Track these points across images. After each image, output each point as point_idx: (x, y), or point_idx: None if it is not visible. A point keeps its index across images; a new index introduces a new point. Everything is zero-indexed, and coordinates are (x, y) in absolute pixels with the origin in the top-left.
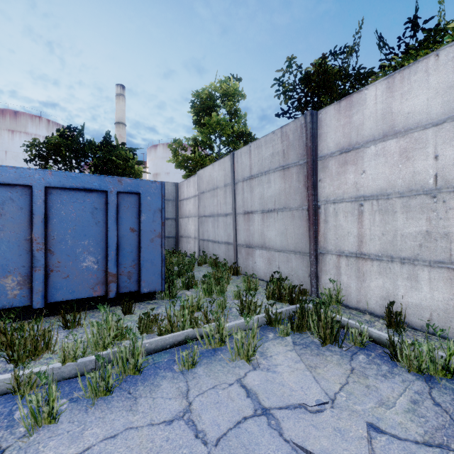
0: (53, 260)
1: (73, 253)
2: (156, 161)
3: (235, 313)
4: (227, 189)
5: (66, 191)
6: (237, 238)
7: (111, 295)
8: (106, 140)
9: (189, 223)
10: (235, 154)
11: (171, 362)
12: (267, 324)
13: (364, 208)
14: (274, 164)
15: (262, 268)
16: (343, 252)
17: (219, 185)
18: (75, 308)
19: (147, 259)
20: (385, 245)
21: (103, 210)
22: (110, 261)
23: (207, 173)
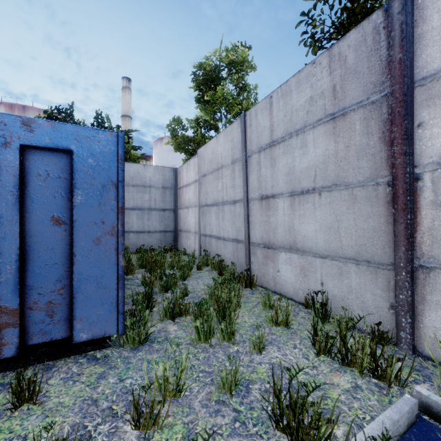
0: None
1: None
2: (162, 154)
3: (260, 410)
4: (235, 167)
5: None
6: (250, 234)
7: (5, 352)
8: (97, 121)
9: (189, 214)
10: (248, 115)
11: None
12: None
13: None
14: (315, 114)
15: (290, 281)
16: None
17: (225, 163)
18: None
19: (88, 276)
20: None
21: None
22: (3, 284)
23: (209, 149)
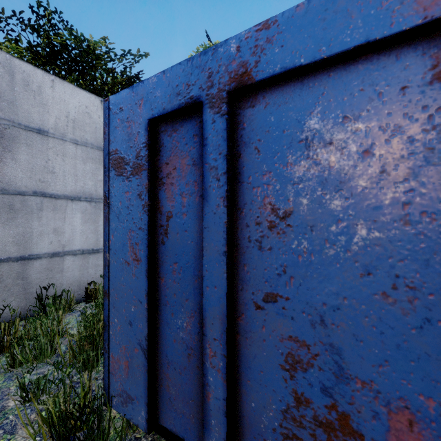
0: None
1: None
2: None
3: None
4: None
5: None
6: None
7: None
8: None
9: None
10: None
11: None
12: None
13: None
14: None
15: None
16: None
17: None
18: None
19: None
20: None
21: None
22: None
23: (75, 100)
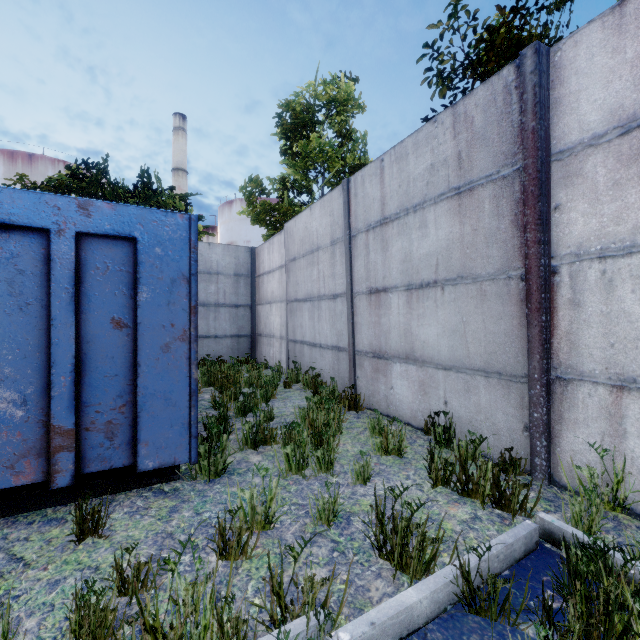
0: None
1: None
2: (231, 224)
3: (362, 541)
4: (336, 250)
5: None
6: (355, 340)
7: (58, 481)
8: (142, 181)
9: (272, 312)
10: (352, 182)
11: None
12: (464, 606)
13: None
14: (437, 186)
15: (406, 400)
16: (634, 379)
17: (322, 243)
18: None
19: (155, 391)
20: None
21: (41, 275)
22: (57, 399)
23: (301, 224)
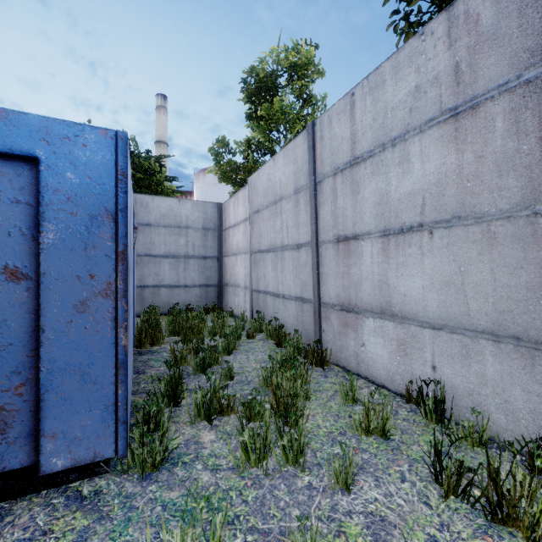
0: None
1: None
2: (205, 189)
3: None
4: (300, 198)
5: None
6: (320, 291)
7: None
8: None
9: (237, 263)
10: (318, 125)
11: None
12: None
13: None
14: (423, 111)
15: (381, 360)
16: None
17: (285, 193)
18: None
19: (66, 364)
20: None
21: None
22: None
23: (264, 176)
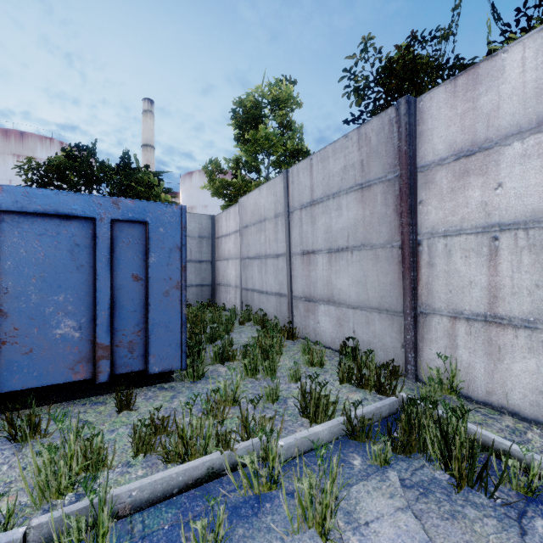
0: (6, 326)
1: (39, 315)
2: (191, 191)
3: (293, 410)
4: (278, 221)
5: (28, 217)
6: (292, 288)
7: (101, 378)
8: (124, 162)
9: (229, 266)
10: (290, 172)
11: (175, 532)
12: (348, 436)
13: (500, 243)
14: (348, 181)
15: (328, 331)
16: (462, 312)
17: (268, 216)
18: (34, 406)
19: (159, 321)
20: (542, 303)
21: (90, 247)
22: (99, 326)
23: (252, 200)
